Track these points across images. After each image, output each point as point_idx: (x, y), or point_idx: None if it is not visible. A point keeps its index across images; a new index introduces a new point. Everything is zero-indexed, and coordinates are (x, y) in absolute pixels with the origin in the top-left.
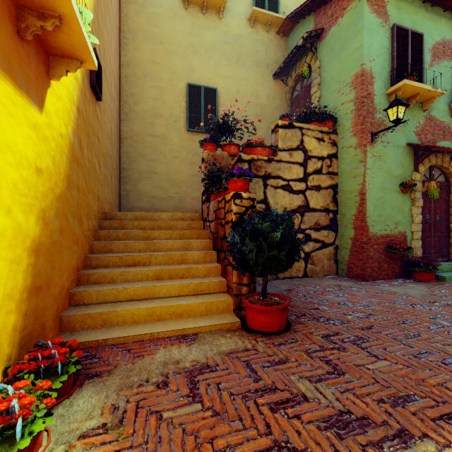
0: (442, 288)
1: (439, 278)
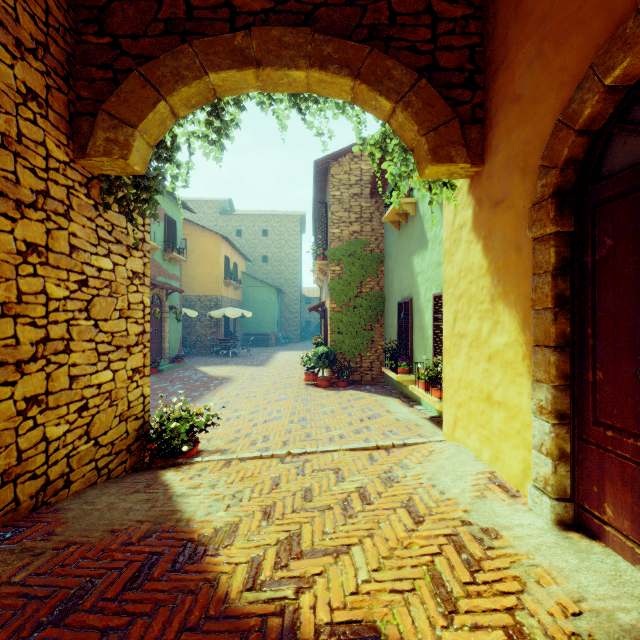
0: (164, 376)
1: (160, 371)
